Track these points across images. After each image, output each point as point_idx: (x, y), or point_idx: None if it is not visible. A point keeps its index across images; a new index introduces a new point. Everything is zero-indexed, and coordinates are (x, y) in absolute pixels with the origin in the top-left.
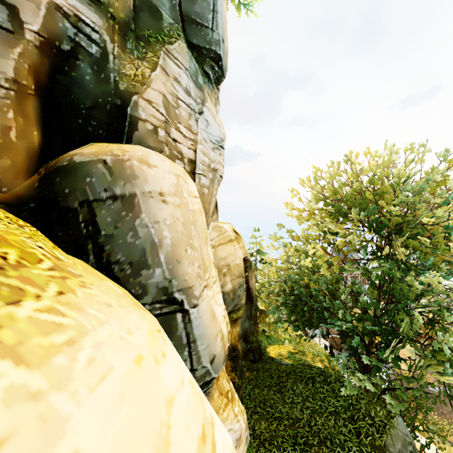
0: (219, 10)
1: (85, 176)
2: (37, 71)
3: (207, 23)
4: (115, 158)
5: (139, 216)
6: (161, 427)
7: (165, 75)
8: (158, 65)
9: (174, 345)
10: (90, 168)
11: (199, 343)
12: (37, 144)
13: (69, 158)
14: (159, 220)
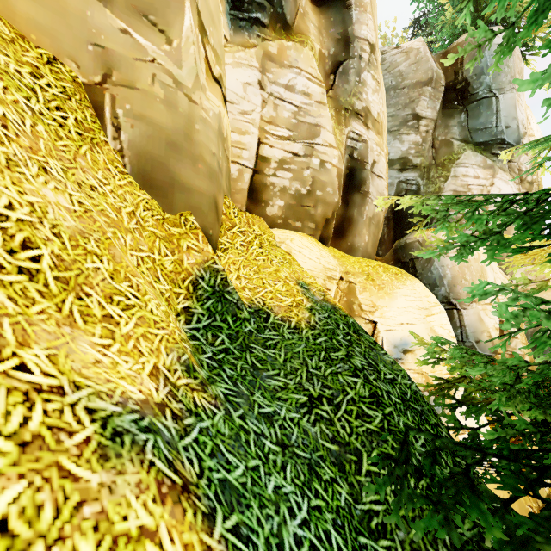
0: (503, 109)
1: (411, 249)
2: (392, 209)
3: (491, 124)
4: (423, 239)
5: (433, 264)
6: (427, 296)
7: (454, 179)
8: (449, 177)
9: (452, 326)
10: (413, 245)
11: (467, 328)
12: (392, 237)
13: (404, 242)
14: (444, 266)
